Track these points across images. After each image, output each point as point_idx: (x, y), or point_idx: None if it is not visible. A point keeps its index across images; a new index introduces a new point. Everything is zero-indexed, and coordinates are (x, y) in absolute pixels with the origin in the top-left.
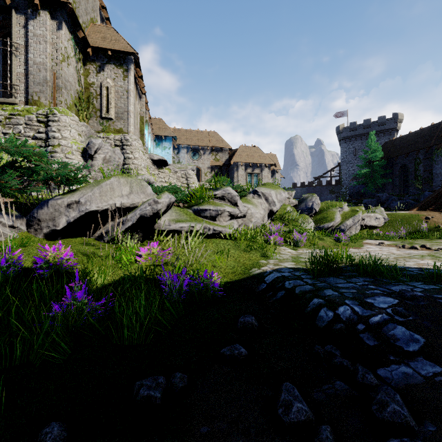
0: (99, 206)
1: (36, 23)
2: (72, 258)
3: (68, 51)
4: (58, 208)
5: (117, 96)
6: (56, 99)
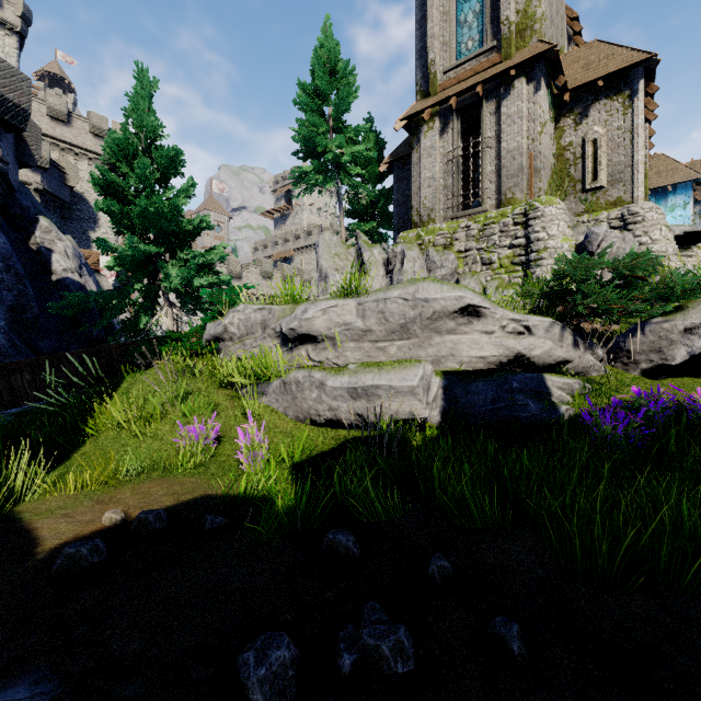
0: None
1: (510, 101)
2: None
3: (545, 115)
4: (665, 334)
5: (610, 147)
6: (533, 187)
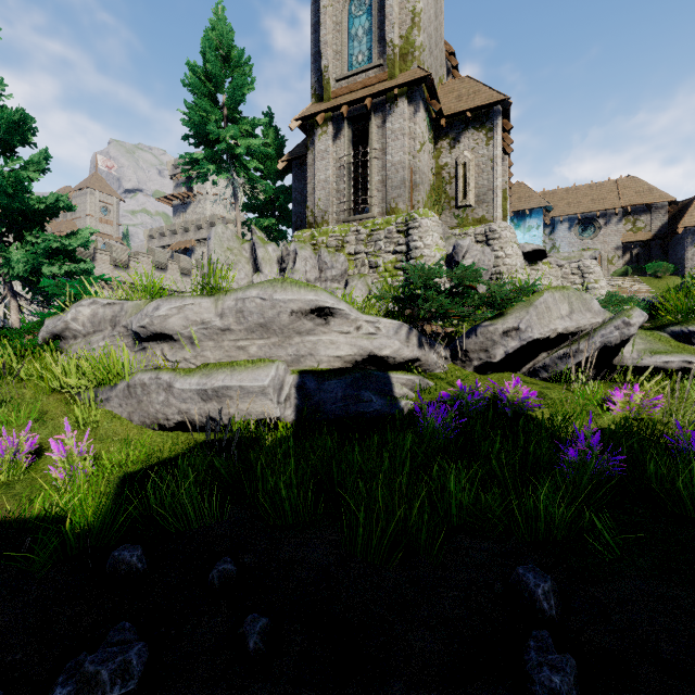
0: (541, 332)
1: (394, 117)
2: (532, 398)
3: (424, 135)
4: (490, 336)
5: (476, 172)
6: (413, 199)
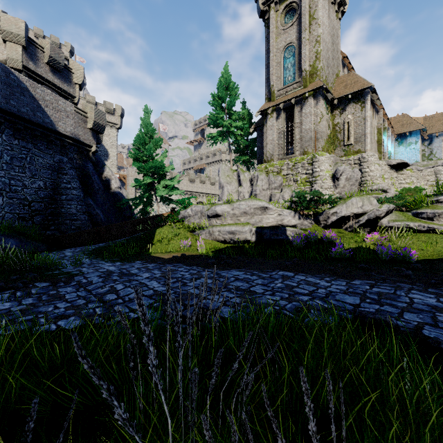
0: (345, 213)
1: (306, 107)
2: (335, 236)
3: (322, 113)
4: (327, 215)
5: (355, 125)
6: (316, 146)
